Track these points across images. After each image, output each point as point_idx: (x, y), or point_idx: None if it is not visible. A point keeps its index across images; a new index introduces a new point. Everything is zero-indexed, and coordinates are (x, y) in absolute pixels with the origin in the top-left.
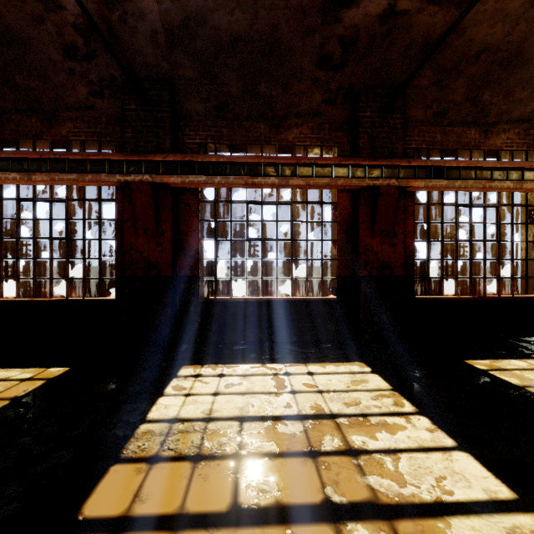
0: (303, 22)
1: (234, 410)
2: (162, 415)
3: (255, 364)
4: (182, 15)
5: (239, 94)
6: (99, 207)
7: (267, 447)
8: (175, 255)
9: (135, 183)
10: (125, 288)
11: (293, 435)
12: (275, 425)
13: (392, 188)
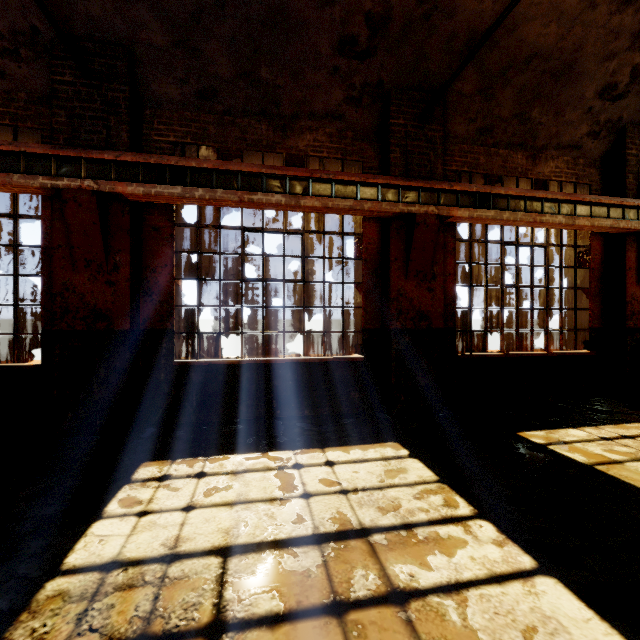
0: None
1: (215, 535)
2: (91, 558)
3: (253, 453)
4: None
5: (232, 78)
6: (14, 226)
7: (265, 604)
8: (137, 300)
9: (70, 190)
10: (55, 348)
11: (306, 573)
12: (279, 557)
13: (431, 216)
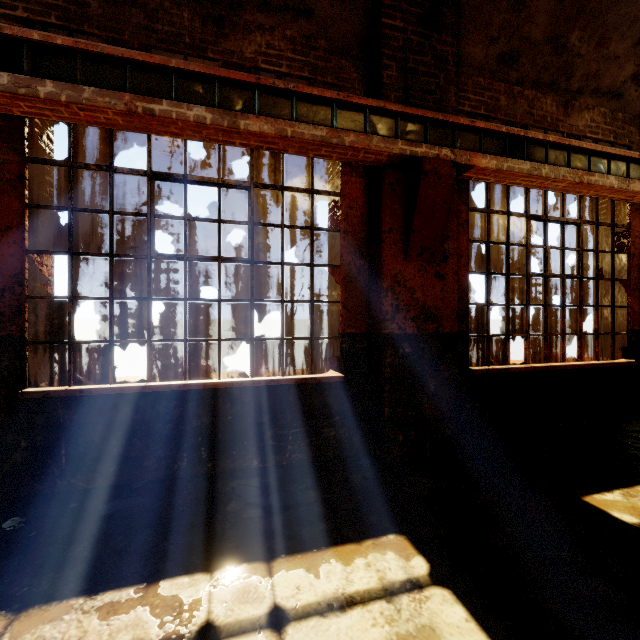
0: None
1: None
2: None
3: (126, 587)
4: None
5: None
6: None
7: None
8: None
9: None
10: None
11: None
12: None
13: (445, 163)
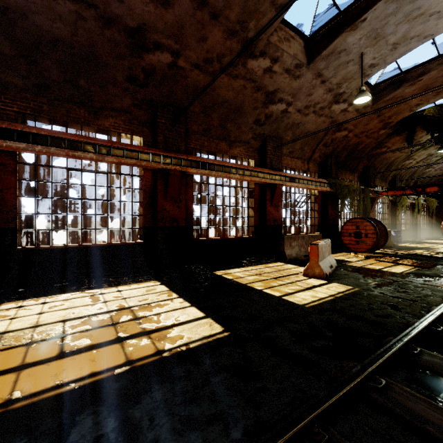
0: (115, 49)
1: (58, 318)
2: None
3: (76, 292)
4: (0, 3)
5: (60, 81)
6: None
7: (84, 328)
8: None
9: None
10: None
11: (102, 320)
12: (90, 318)
13: (177, 171)
